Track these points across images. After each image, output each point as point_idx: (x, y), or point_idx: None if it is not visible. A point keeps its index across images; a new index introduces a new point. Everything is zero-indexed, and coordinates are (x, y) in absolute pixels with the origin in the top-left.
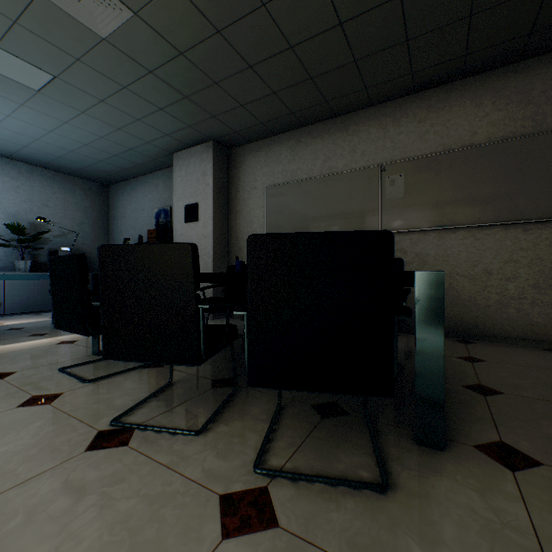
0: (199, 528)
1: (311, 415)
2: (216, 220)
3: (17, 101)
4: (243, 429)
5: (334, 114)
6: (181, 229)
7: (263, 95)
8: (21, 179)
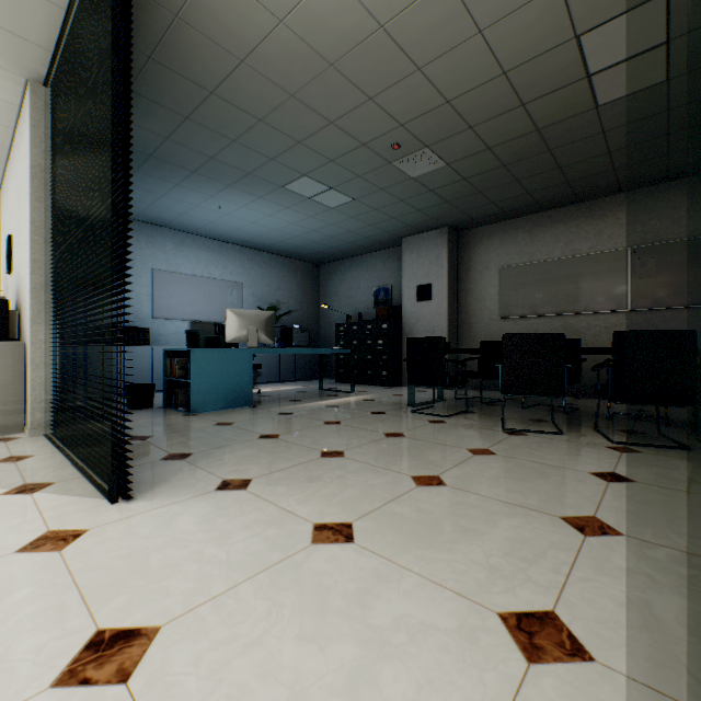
0: (607, 451)
1: (621, 433)
2: (449, 299)
3: (310, 215)
4: (584, 434)
5: (578, 201)
6: (411, 308)
7: (516, 195)
8: (265, 267)
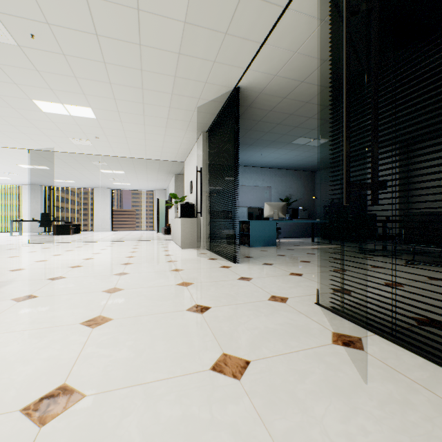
0: None
1: None
2: (400, 188)
3: (305, 151)
4: None
5: None
6: None
7: None
8: (283, 177)
